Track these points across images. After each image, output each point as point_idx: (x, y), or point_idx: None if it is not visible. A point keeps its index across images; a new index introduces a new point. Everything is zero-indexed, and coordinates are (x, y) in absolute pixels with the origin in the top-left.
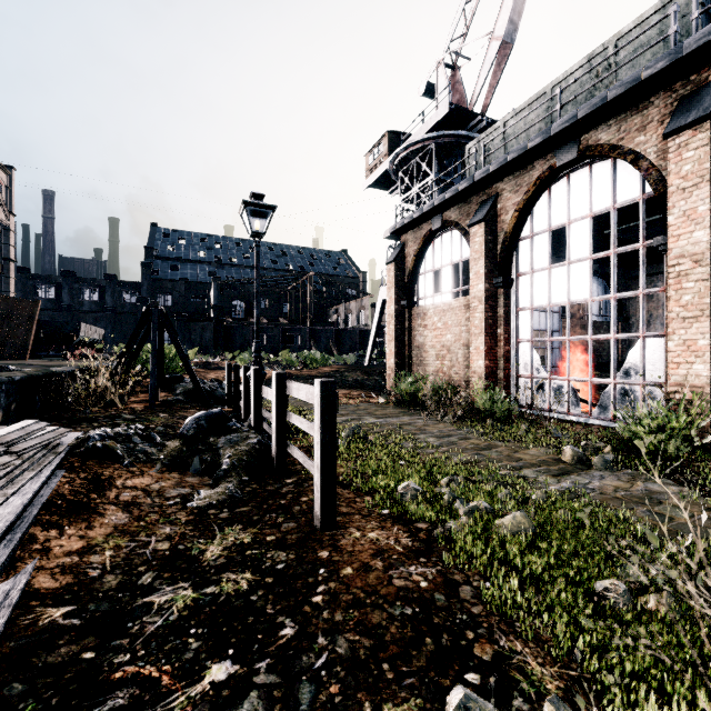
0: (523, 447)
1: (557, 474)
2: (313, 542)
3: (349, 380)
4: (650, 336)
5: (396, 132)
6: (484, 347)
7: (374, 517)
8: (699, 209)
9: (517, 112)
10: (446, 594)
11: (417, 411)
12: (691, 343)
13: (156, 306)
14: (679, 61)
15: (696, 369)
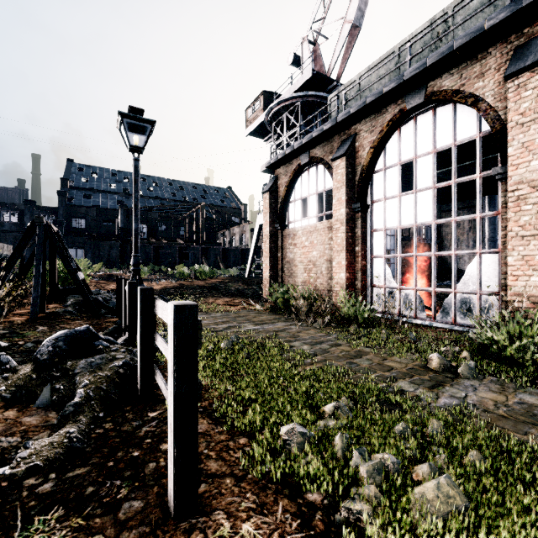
0: (389, 353)
1: (432, 386)
2: None
3: (232, 289)
4: (486, 252)
5: (270, 92)
6: (345, 261)
7: (251, 481)
8: (536, 141)
9: (370, 68)
10: None
11: (289, 317)
12: (529, 258)
13: (40, 221)
14: (518, 12)
15: (533, 281)
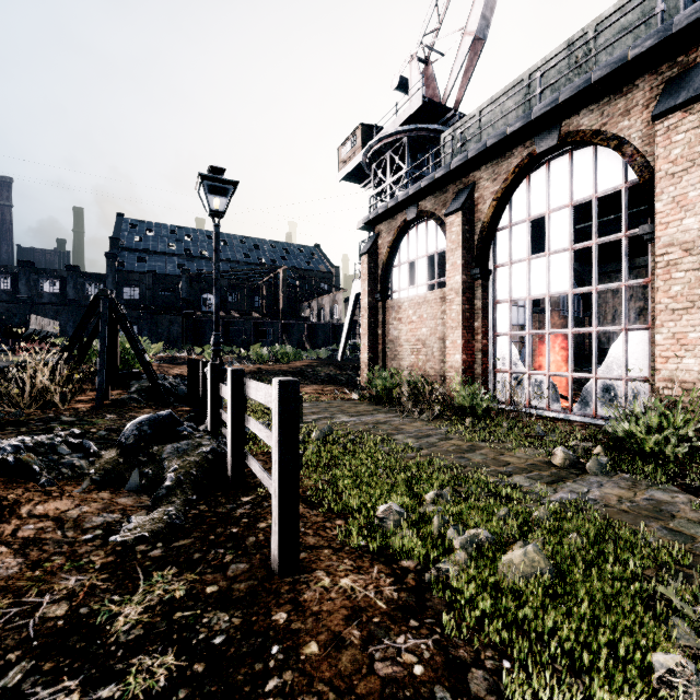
0: (508, 448)
1: (551, 482)
2: (268, 596)
3: (321, 375)
4: (633, 329)
5: (369, 125)
6: (462, 340)
7: (348, 551)
8: (689, 195)
9: (493, 100)
10: (451, 689)
11: (392, 408)
12: (681, 336)
13: (105, 294)
14: (668, 40)
15: (686, 363)
